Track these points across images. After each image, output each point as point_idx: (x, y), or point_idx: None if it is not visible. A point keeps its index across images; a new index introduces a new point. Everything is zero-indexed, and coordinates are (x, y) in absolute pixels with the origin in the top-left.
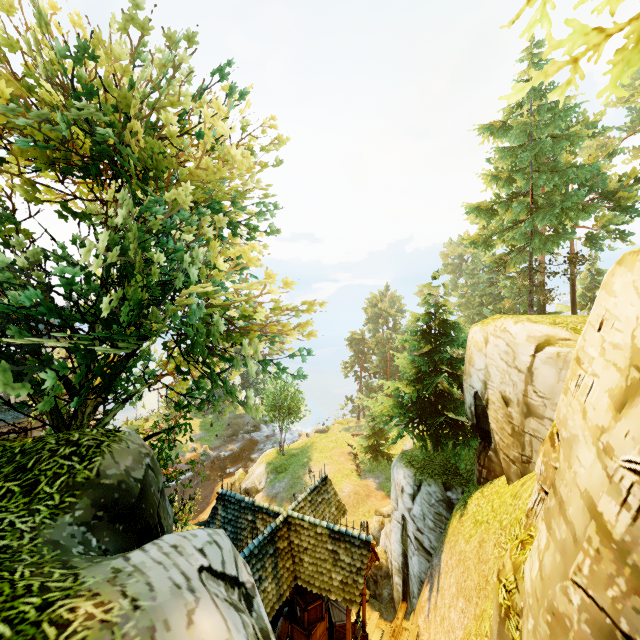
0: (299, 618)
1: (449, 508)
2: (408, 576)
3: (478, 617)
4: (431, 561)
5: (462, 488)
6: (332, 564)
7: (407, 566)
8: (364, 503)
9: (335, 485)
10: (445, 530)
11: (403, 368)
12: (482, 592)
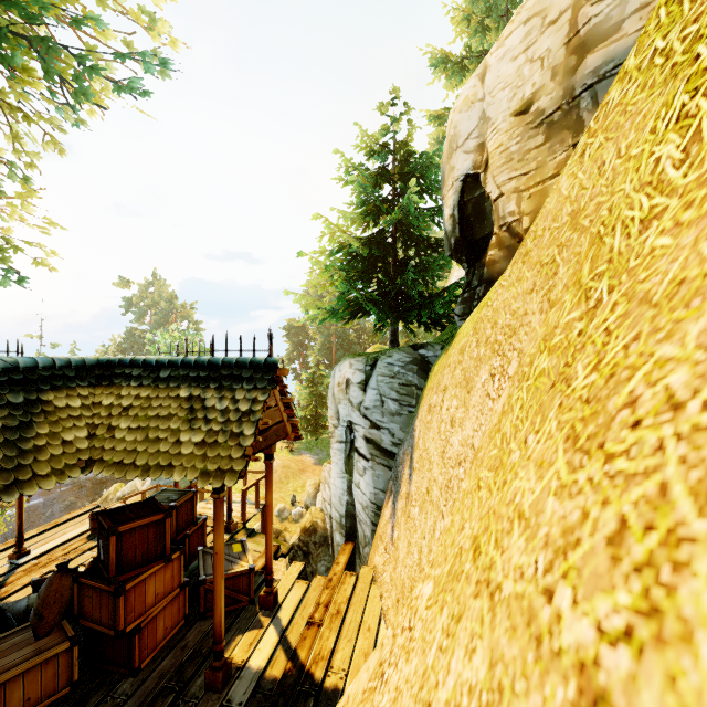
0: (102, 564)
1: (423, 371)
2: (356, 520)
3: (574, 274)
4: (394, 464)
5: (441, 345)
6: (184, 419)
7: (355, 505)
8: (296, 477)
9: (255, 463)
10: (417, 404)
11: (349, 242)
12: (564, 250)
